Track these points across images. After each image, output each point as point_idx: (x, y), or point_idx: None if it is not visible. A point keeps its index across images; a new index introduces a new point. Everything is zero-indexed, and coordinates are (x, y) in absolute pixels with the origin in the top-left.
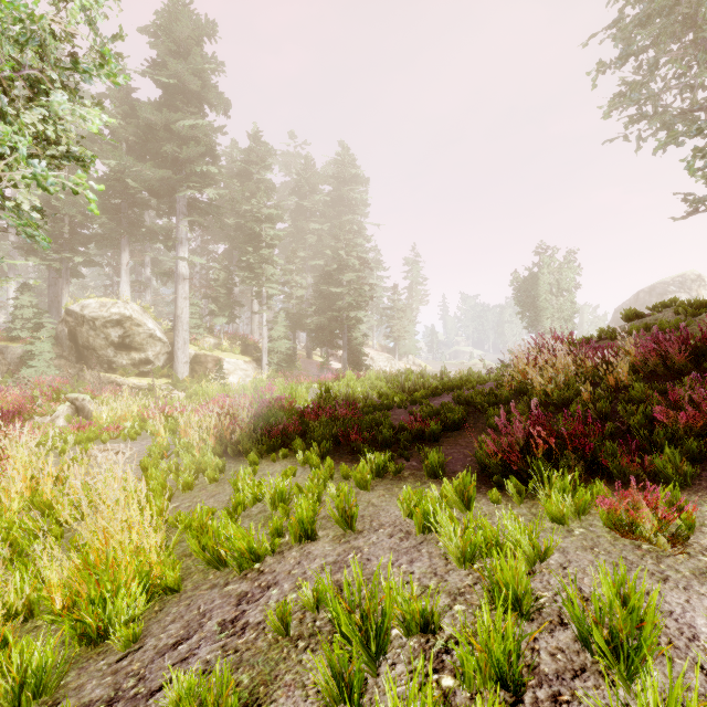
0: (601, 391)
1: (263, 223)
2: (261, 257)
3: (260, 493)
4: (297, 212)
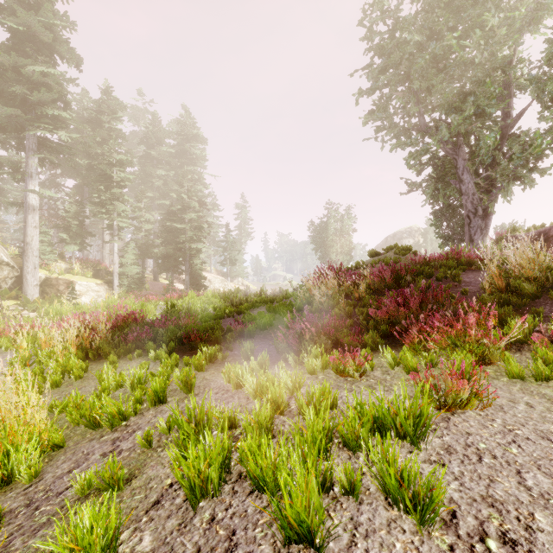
0: (350, 301)
1: (114, 166)
2: (112, 195)
3: (121, 380)
4: (145, 159)
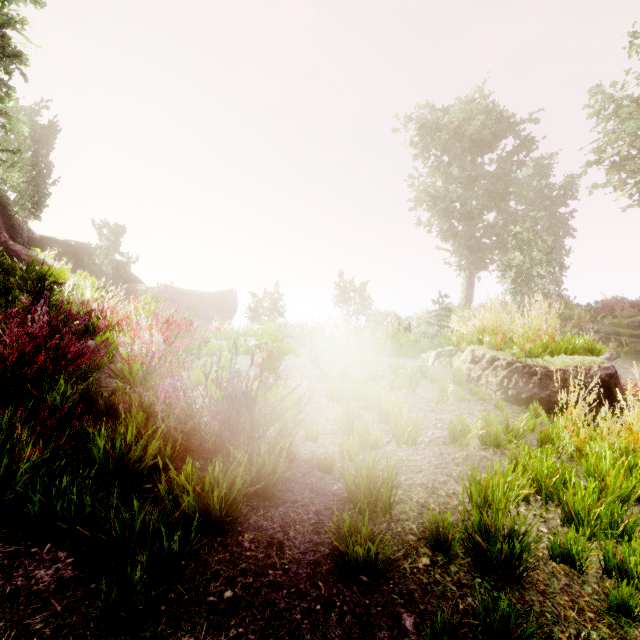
0: None
1: None
2: None
3: None
4: None
